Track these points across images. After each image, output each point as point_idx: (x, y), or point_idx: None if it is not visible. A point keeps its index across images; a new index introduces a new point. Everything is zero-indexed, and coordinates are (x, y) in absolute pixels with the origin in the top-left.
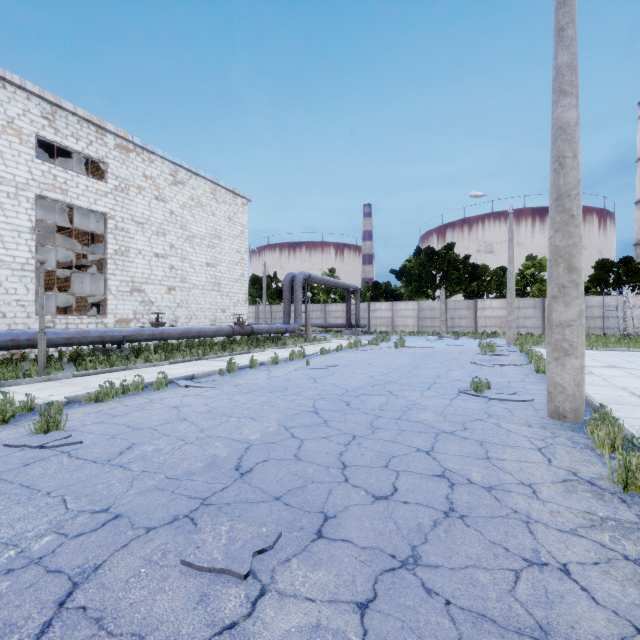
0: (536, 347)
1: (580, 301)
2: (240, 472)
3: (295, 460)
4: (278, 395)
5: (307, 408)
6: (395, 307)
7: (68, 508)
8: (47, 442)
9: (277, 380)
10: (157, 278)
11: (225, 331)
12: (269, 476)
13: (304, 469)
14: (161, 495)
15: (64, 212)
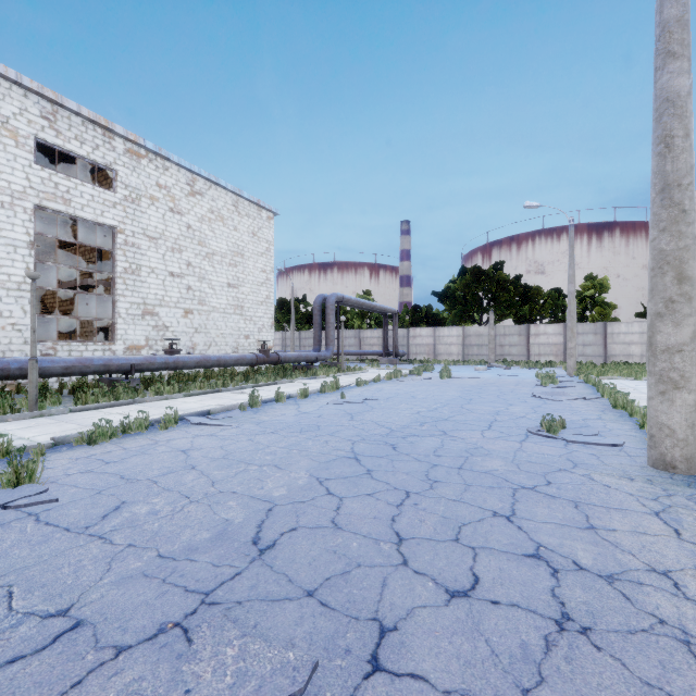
0: (602, 378)
1: (694, 319)
2: (259, 548)
3: (333, 529)
4: (309, 436)
5: (345, 453)
6: (437, 333)
7: (11, 608)
8: (13, 500)
9: (307, 417)
10: (172, 300)
11: (248, 359)
12: (298, 555)
13: (346, 544)
14: (147, 586)
15: (70, 227)
